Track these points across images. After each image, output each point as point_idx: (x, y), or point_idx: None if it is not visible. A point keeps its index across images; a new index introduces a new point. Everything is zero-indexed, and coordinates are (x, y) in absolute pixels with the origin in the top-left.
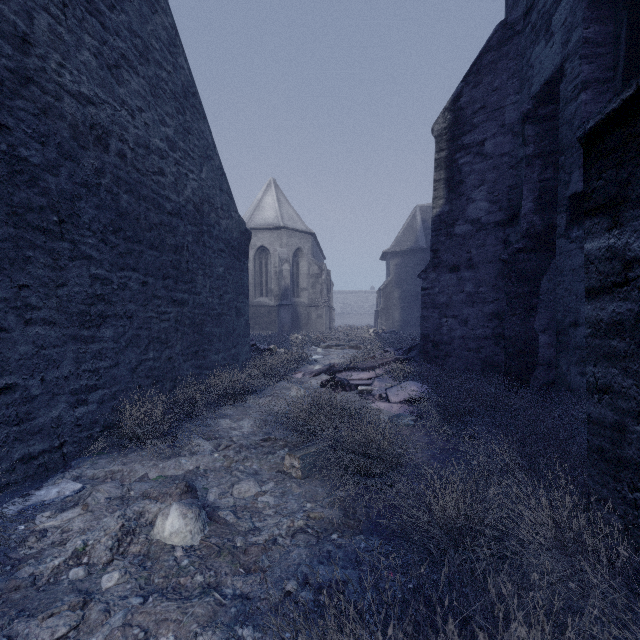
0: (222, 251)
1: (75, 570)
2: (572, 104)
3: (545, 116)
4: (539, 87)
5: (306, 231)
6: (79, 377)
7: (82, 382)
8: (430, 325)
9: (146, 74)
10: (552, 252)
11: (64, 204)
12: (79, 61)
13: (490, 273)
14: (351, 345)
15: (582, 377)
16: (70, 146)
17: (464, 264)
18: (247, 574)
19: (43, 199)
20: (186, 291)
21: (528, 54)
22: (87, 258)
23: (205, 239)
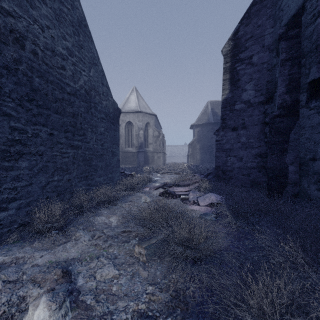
0: (103, 119)
1: None
2: (311, 26)
3: (292, 35)
4: (287, 21)
5: (152, 113)
6: (1, 193)
7: (3, 196)
8: (220, 161)
9: (52, 6)
10: (297, 116)
11: None
12: None
13: (255, 131)
14: (175, 172)
15: (319, 191)
16: None
17: (240, 126)
18: None
19: None
20: (80, 140)
21: (279, 3)
22: (7, 115)
23: (92, 111)
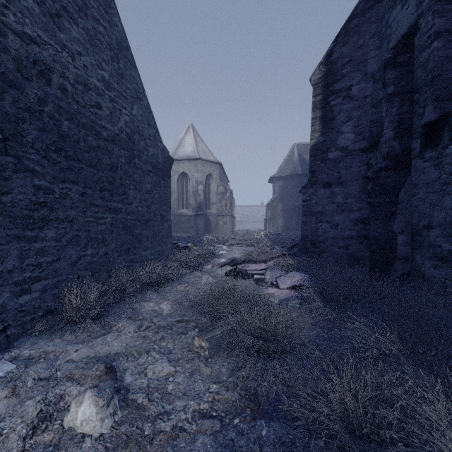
0: (150, 171)
1: None
2: (426, 51)
3: (402, 62)
4: (396, 42)
5: (215, 161)
6: (23, 270)
7: (26, 274)
8: (309, 228)
9: (85, 26)
10: (408, 170)
11: (8, 124)
12: (23, 6)
13: (355, 188)
14: (248, 243)
15: (435, 269)
16: (14, 76)
17: (335, 181)
18: None
19: None
20: (120, 201)
21: (386, 17)
22: (30, 171)
23: (136, 161)
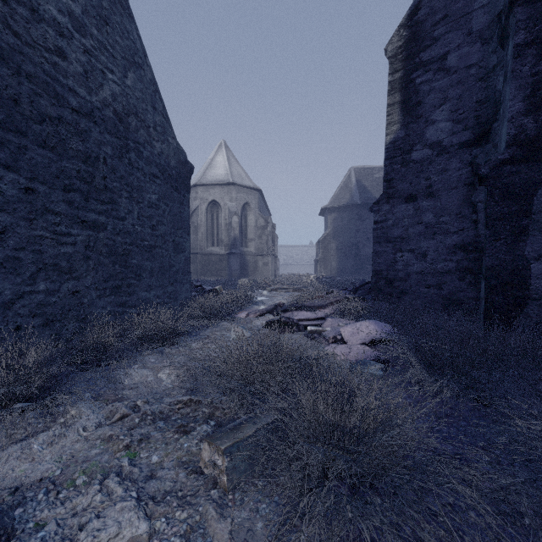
0: (156, 177)
1: None
2: None
3: None
4: None
5: (253, 187)
6: None
7: None
8: (383, 261)
9: None
10: None
11: None
12: None
13: (453, 200)
14: (295, 288)
15: None
16: None
17: (422, 192)
18: None
19: None
20: (103, 212)
21: None
22: None
23: (132, 157)
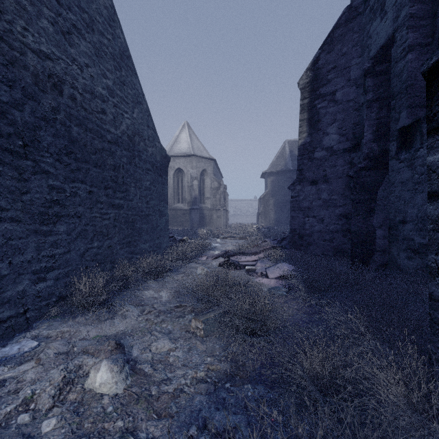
0: (149, 170)
1: (22, 416)
2: (401, 62)
3: (381, 71)
4: (376, 51)
5: (209, 158)
6: (39, 261)
7: (42, 264)
8: (297, 223)
9: (92, 40)
10: (386, 170)
11: (27, 132)
12: (39, 27)
13: (340, 185)
14: (240, 237)
15: (409, 260)
16: (32, 89)
17: (321, 179)
18: (158, 419)
19: (11, 128)
20: (122, 198)
21: (367, 28)
22: (46, 173)
23: (136, 161)
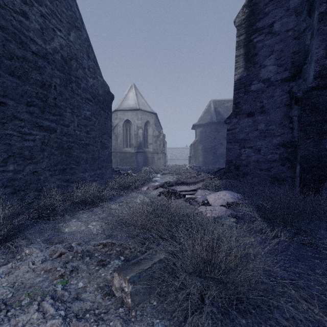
0: (89, 100)
1: None
2: None
3: None
4: None
5: (151, 112)
6: None
7: None
8: (233, 154)
9: None
10: None
11: None
12: None
13: (278, 115)
14: (177, 173)
15: None
16: None
17: (258, 111)
18: None
19: None
20: (53, 121)
21: None
22: None
23: (73, 87)
